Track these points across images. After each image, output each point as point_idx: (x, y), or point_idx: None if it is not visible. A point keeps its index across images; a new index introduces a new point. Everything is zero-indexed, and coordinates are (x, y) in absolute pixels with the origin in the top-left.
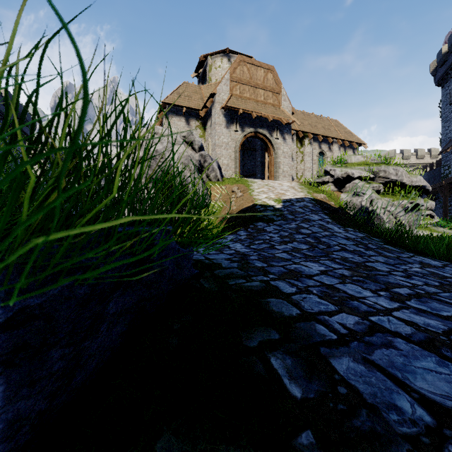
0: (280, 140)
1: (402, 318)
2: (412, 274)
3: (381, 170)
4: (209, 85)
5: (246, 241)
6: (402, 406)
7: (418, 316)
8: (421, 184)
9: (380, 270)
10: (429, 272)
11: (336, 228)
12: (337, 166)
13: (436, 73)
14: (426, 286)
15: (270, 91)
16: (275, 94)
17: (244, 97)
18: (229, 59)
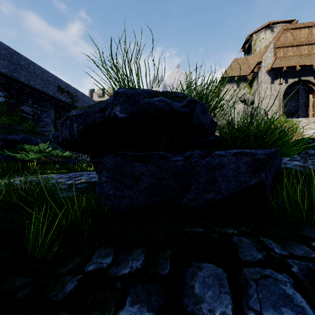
0: None
1: None
2: None
3: None
4: (254, 54)
5: (301, 161)
6: None
7: None
8: None
9: None
10: None
11: None
12: None
13: None
14: None
15: (314, 43)
16: None
17: (287, 56)
18: (271, 30)
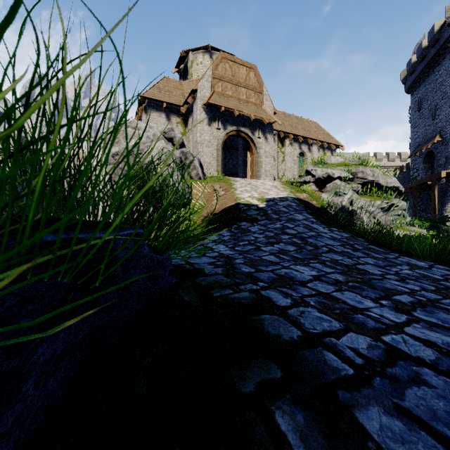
0: (262, 140)
1: (418, 337)
2: (405, 277)
3: (359, 171)
4: (190, 81)
5: (230, 242)
6: None
7: (433, 333)
8: (396, 185)
9: (373, 274)
10: (420, 274)
11: (321, 228)
12: (318, 166)
13: (406, 81)
14: (425, 291)
15: (252, 90)
16: (257, 94)
17: (226, 95)
18: (211, 56)
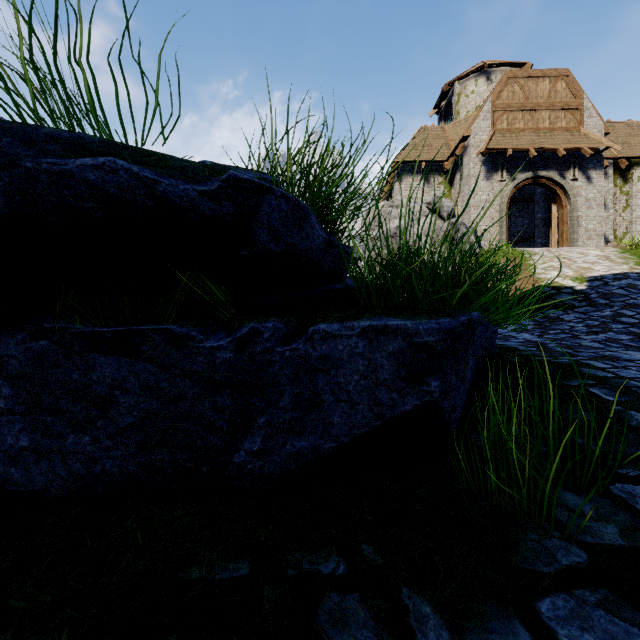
0: (581, 182)
1: None
2: None
3: None
4: (456, 122)
5: (535, 331)
6: None
7: None
8: None
9: None
10: None
11: None
12: None
13: None
14: None
15: (560, 109)
16: (570, 112)
17: (514, 130)
18: (487, 78)
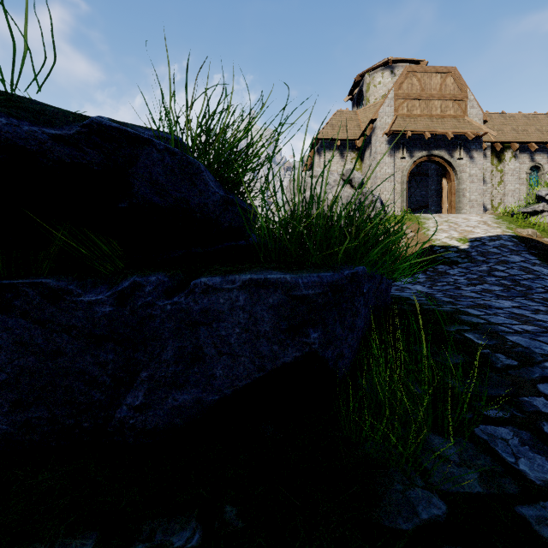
0: (465, 161)
1: None
2: None
3: None
4: (366, 107)
5: (426, 284)
6: (545, 348)
7: None
8: None
9: None
10: None
11: (545, 270)
12: None
13: None
14: None
15: (449, 100)
16: (457, 103)
17: (412, 116)
18: (391, 71)
